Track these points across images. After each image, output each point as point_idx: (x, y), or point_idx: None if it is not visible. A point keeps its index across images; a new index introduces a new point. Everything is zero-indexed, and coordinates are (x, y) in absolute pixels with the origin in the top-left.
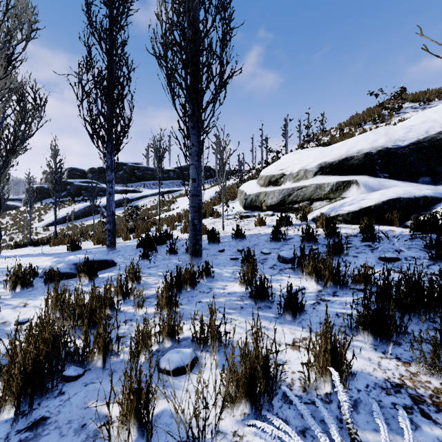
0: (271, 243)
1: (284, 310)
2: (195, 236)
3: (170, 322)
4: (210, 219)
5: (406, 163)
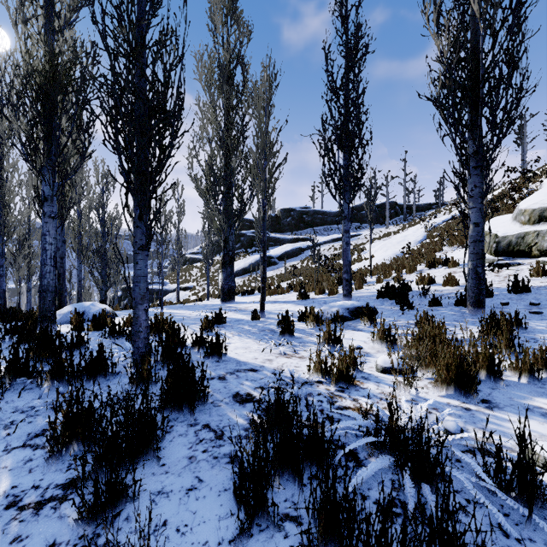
0: None
1: None
2: (478, 286)
3: (544, 356)
4: (442, 269)
5: None
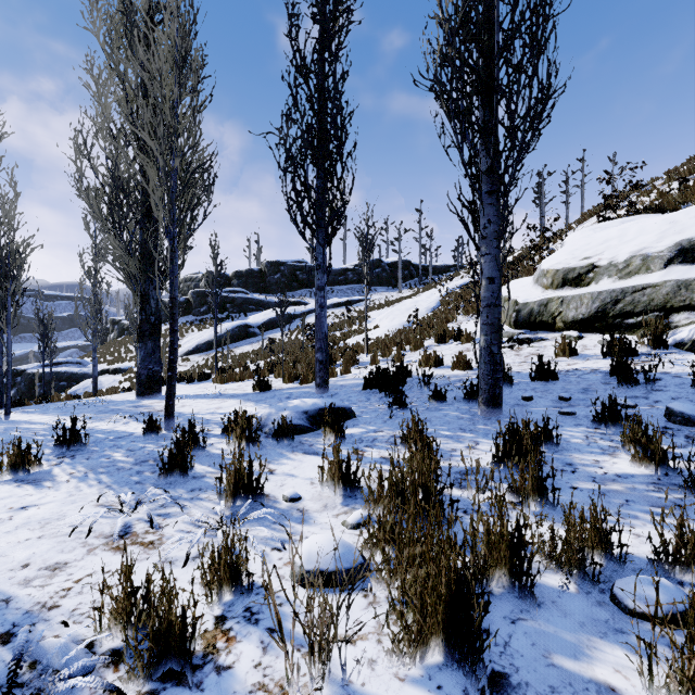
0: (619, 387)
1: None
2: (494, 373)
3: (600, 525)
4: (454, 344)
5: None
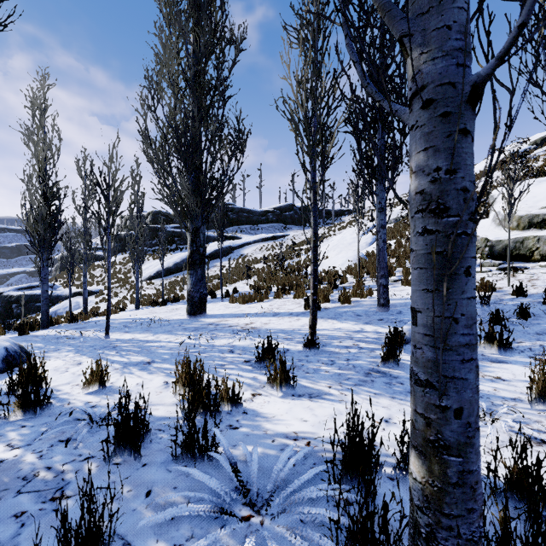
0: None
1: None
2: None
3: None
4: None
5: None
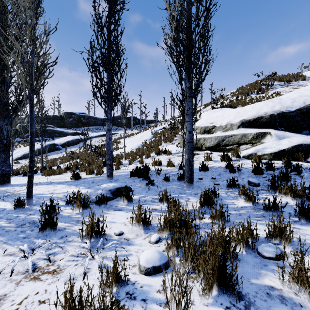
0: (230, 173)
1: (300, 216)
2: (191, 169)
3: (250, 228)
4: (164, 155)
5: (294, 121)
